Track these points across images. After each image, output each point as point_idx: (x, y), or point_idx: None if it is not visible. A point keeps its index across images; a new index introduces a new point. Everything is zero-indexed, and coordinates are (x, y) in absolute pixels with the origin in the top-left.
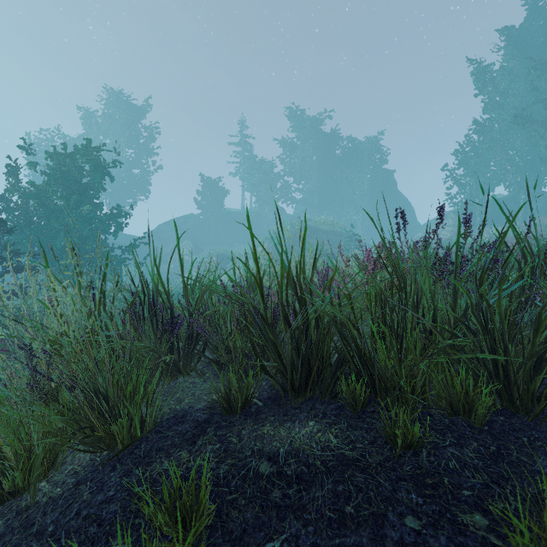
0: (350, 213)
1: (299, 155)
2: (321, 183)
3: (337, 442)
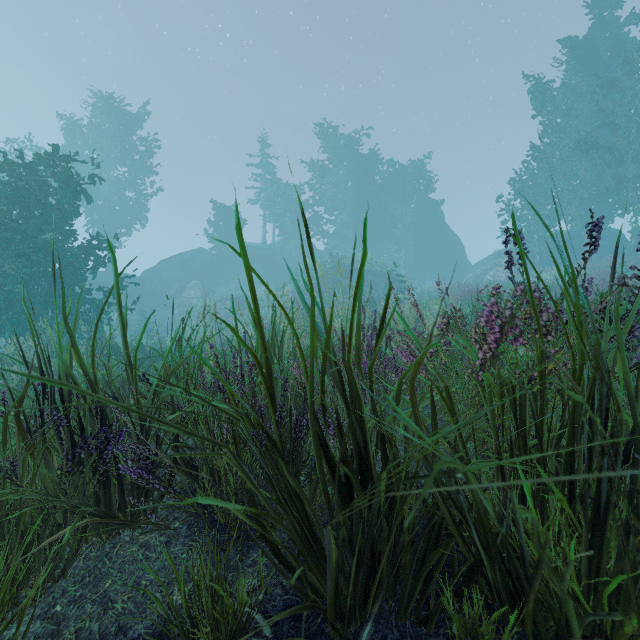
0: (391, 249)
1: (331, 180)
2: (358, 214)
3: None
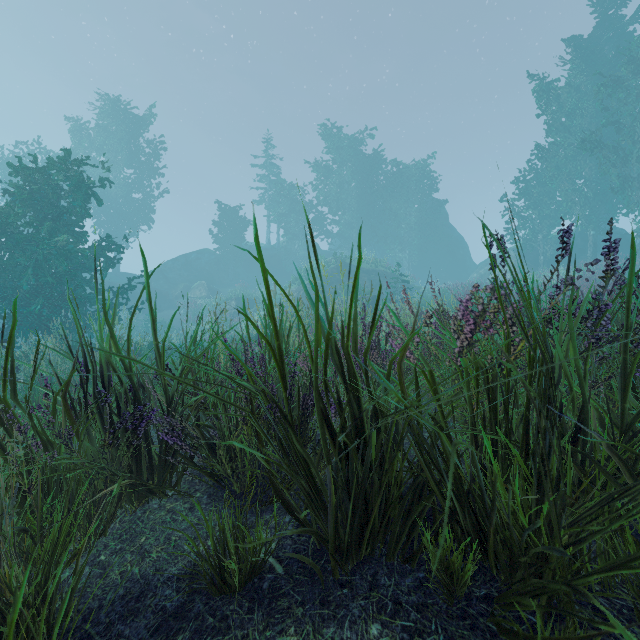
0: (395, 249)
1: (335, 180)
2: (361, 214)
3: None
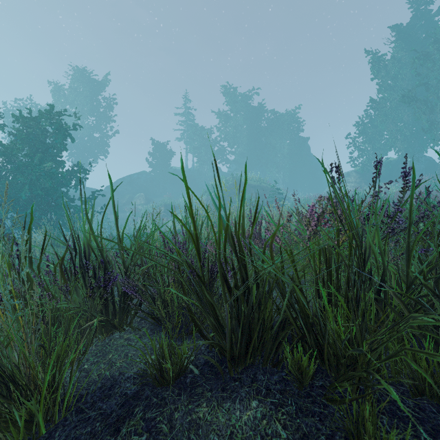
0: (273, 171)
1: (232, 124)
2: (250, 147)
3: (286, 436)
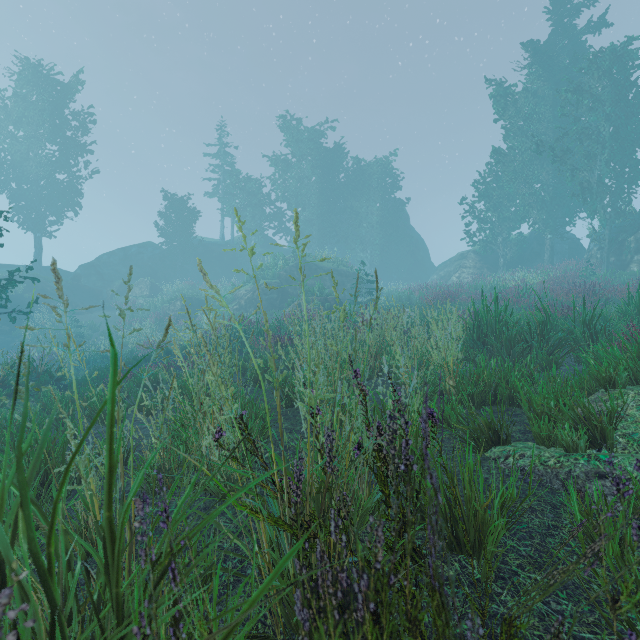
0: (357, 249)
1: (295, 174)
2: (322, 211)
3: None
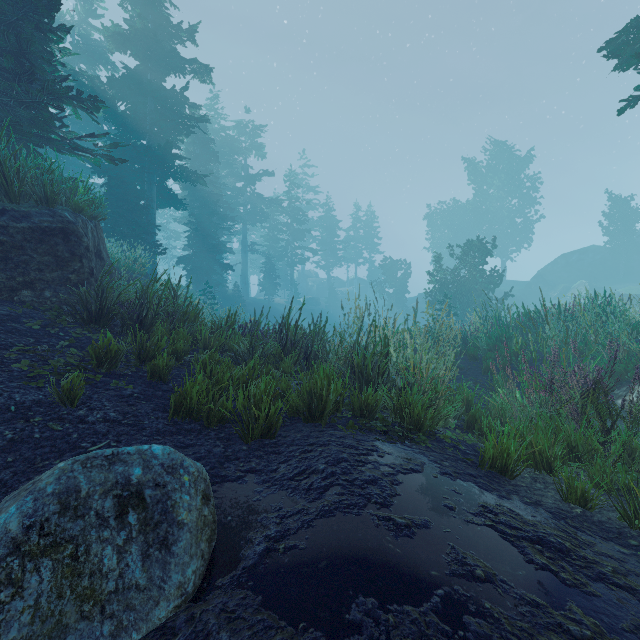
0: None
1: None
2: None
3: None
